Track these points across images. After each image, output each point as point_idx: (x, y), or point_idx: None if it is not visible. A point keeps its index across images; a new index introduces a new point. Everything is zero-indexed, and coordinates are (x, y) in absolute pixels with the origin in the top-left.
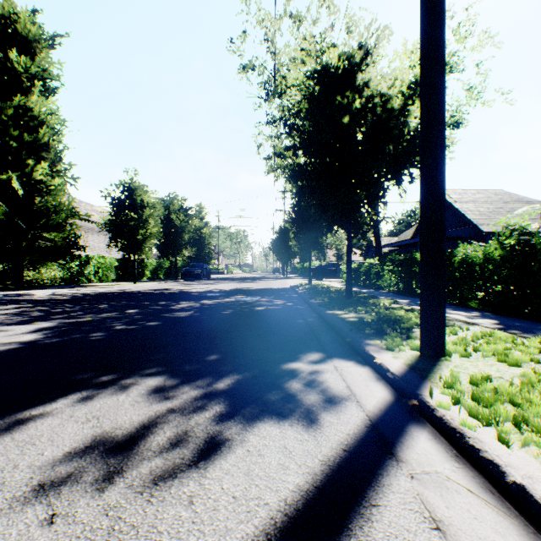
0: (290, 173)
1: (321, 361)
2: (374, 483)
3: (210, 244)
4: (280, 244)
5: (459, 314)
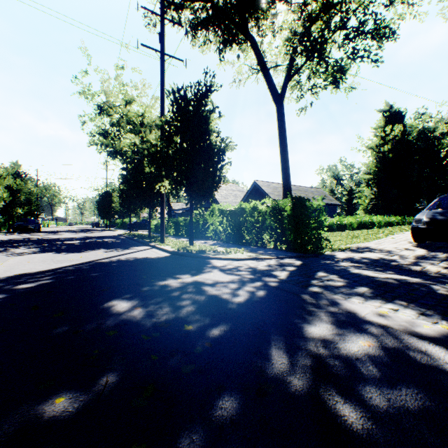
0: (112, 151)
1: (139, 246)
2: (146, 250)
3: (37, 202)
4: (104, 205)
5: (183, 239)
